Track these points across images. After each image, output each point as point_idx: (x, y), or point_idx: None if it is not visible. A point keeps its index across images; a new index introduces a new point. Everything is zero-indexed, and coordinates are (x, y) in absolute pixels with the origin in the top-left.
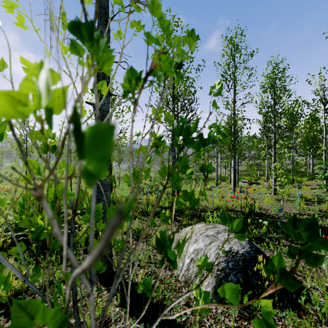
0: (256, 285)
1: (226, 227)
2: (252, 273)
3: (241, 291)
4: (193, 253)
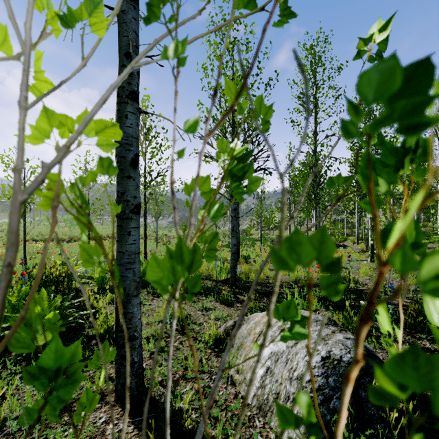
0: (375, 416)
1: (317, 315)
2: (367, 396)
3: (351, 428)
4: (270, 359)
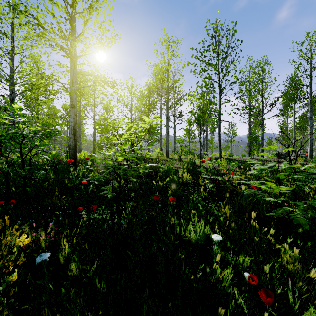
0: None
1: None
2: None
3: None
4: None
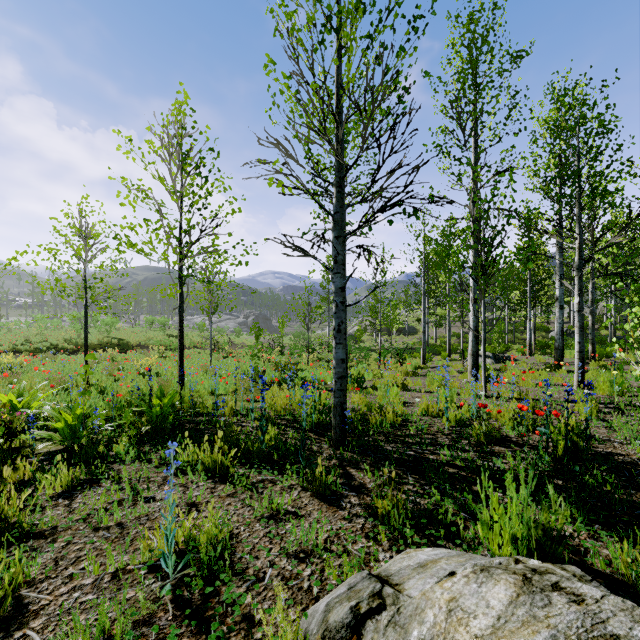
0: None
1: None
2: None
3: None
4: None
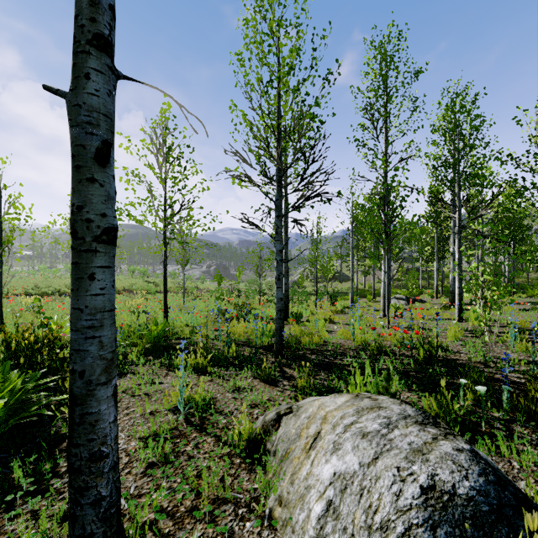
0: None
1: (404, 406)
2: None
3: None
4: (333, 485)
